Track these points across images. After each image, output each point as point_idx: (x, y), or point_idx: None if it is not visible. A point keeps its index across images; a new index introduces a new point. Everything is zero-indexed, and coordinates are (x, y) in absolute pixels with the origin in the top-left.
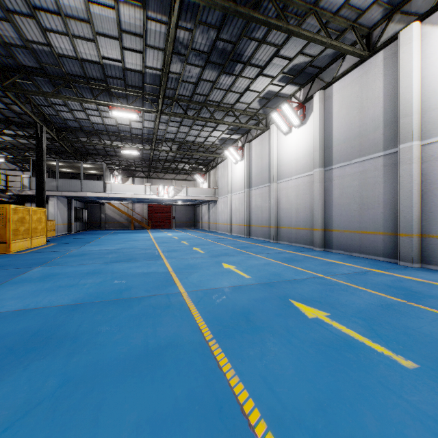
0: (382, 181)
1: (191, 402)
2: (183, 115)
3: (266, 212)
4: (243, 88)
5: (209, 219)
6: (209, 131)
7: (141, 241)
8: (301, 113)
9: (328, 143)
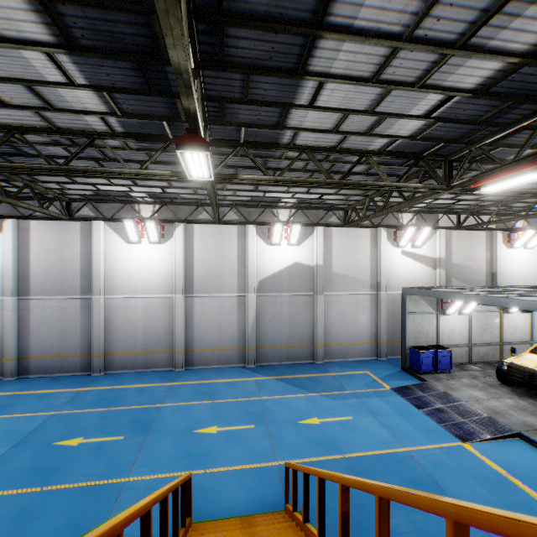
0: (80, 316)
1: (71, 499)
2: None
3: None
4: None
5: None
6: None
7: None
8: None
9: (25, 273)
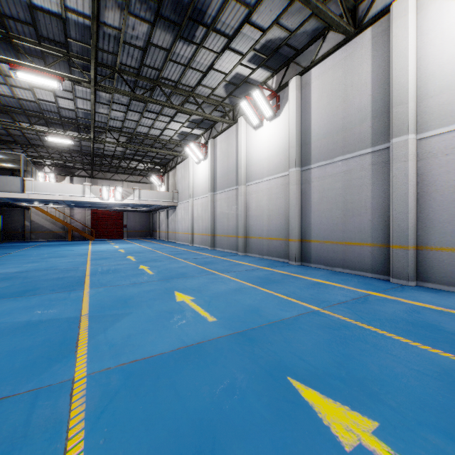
0: (371, 182)
1: None
2: (127, 92)
3: (233, 219)
4: (207, 66)
5: (168, 227)
6: (165, 122)
7: (69, 258)
8: (274, 103)
9: (305, 138)
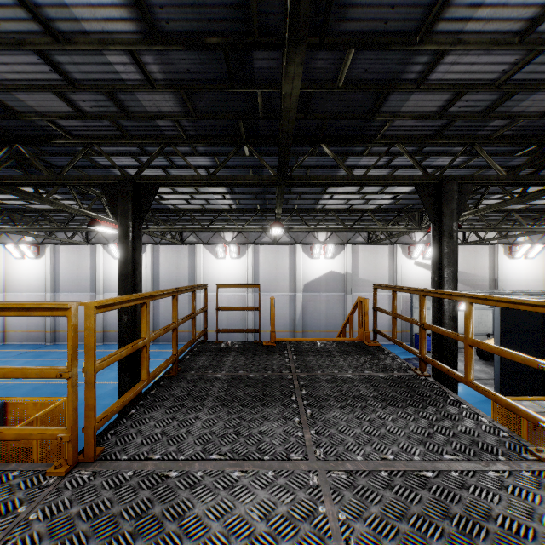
0: (188, 306)
1: None
2: (17, 231)
3: None
4: None
5: None
6: None
7: None
8: None
9: (156, 278)
